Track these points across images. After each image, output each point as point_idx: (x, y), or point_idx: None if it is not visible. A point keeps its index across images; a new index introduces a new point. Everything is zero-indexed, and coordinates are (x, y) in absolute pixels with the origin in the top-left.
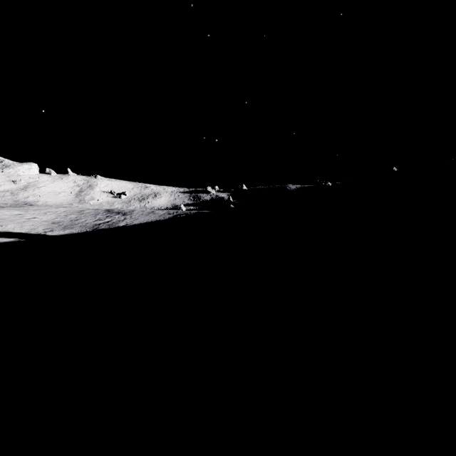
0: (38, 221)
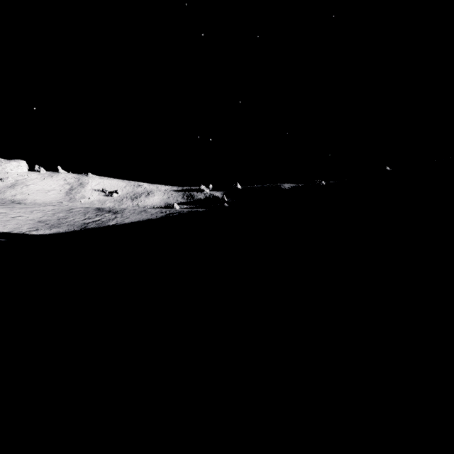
0: (23, 220)
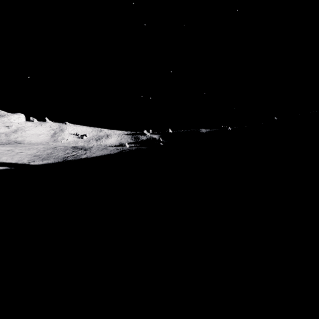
0: (24, 155)
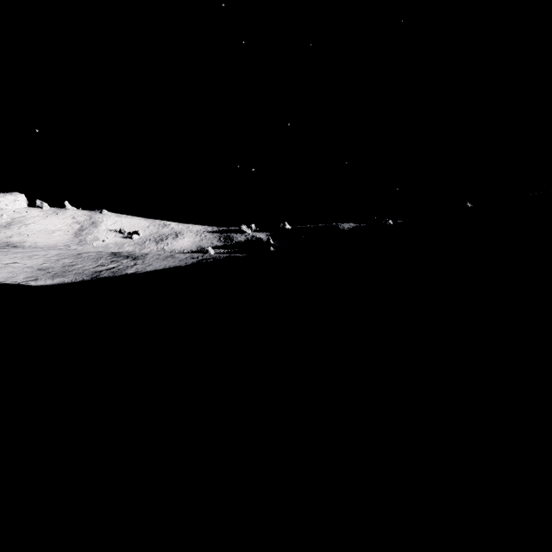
0: (19, 268)
